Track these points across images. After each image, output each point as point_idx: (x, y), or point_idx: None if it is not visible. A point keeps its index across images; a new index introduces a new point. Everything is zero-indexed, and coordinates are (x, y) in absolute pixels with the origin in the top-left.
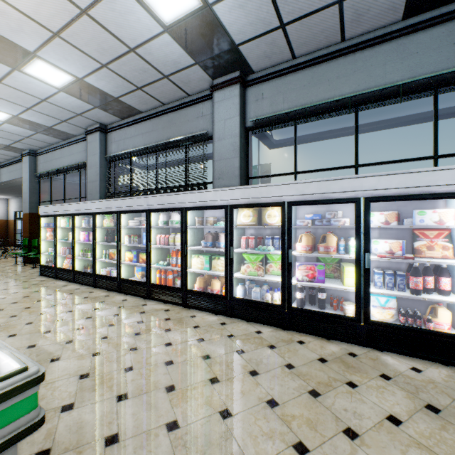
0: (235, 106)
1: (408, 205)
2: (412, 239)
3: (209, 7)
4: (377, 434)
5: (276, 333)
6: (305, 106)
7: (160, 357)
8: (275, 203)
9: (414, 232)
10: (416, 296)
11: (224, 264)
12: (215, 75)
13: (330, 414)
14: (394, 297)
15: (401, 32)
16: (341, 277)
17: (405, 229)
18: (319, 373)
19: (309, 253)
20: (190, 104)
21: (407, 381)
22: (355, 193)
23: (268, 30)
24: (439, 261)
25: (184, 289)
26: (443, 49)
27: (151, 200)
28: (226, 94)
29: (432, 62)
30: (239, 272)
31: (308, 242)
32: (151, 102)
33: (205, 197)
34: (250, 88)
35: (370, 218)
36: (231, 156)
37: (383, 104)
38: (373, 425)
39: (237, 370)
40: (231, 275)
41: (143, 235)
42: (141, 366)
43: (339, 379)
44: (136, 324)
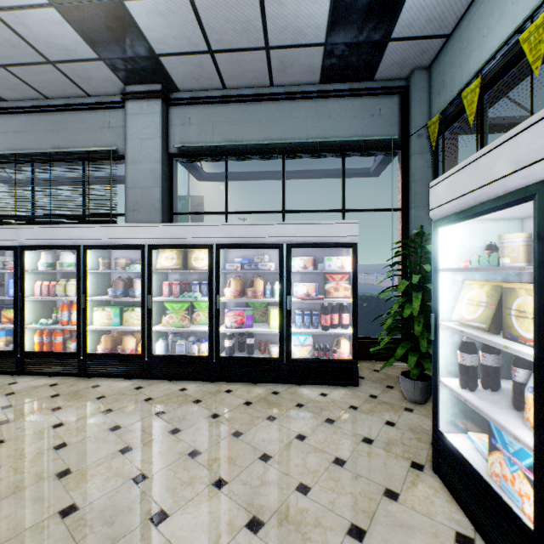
0: (156, 125)
1: (322, 251)
2: (324, 282)
3: (119, 0)
4: (286, 451)
5: (203, 387)
6: (236, 144)
7: (45, 442)
8: (202, 245)
9: (325, 275)
10: (325, 331)
11: (140, 317)
12: (128, 80)
13: (249, 447)
14: (311, 335)
15: (319, 94)
16: (268, 321)
17: (320, 274)
18: (244, 415)
19: (238, 298)
20: (91, 107)
21: (315, 405)
22: (279, 238)
23: (195, 50)
24: (341, 300)
25: (82, 353)
26: (348, 119)
27: (26, 232)
28: (143, 108)
29: (341, 129)
30: (161, 325)
31: (237, 286)
32: (23, 90)
33: (113, 233)
34: (175, 108)
35: (293, 263)
36: (150, 184)
37: (306, 156)
38: (284, 446)
39: (155, 433)
40: (150, 329)
41: (9, 283)
42: (14, 460)
43: (261, 416)
44: (0, 411)
